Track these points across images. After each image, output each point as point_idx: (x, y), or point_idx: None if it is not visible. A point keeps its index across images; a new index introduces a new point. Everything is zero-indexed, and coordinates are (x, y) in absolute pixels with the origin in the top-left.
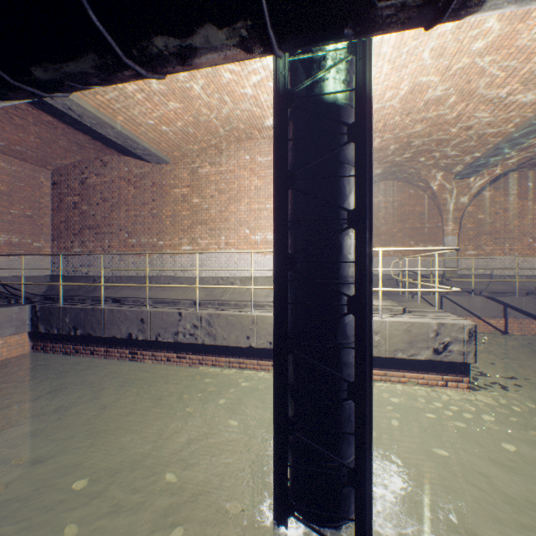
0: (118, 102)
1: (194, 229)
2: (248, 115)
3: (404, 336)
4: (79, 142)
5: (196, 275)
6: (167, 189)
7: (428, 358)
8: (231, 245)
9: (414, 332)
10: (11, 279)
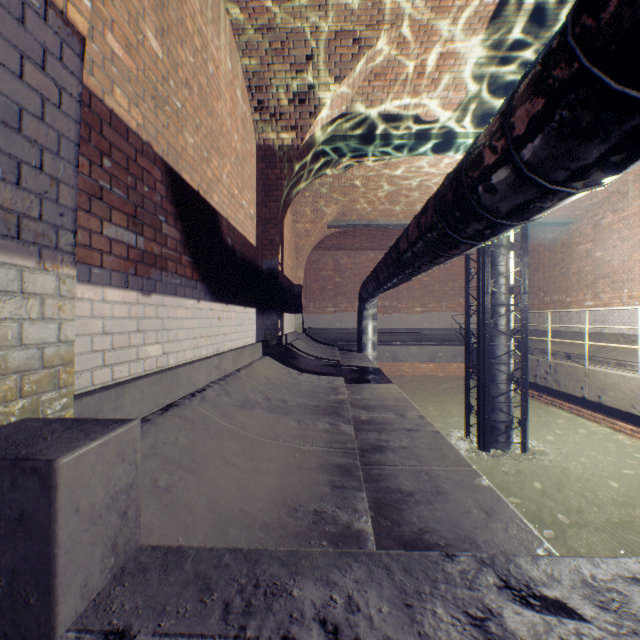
0: None
1: (595, 284)
2: None
3: None
4: None
5: (597, 331)
6: (571, 248)
7: None
8: (633, 299)
9: None
10: (472, 330)
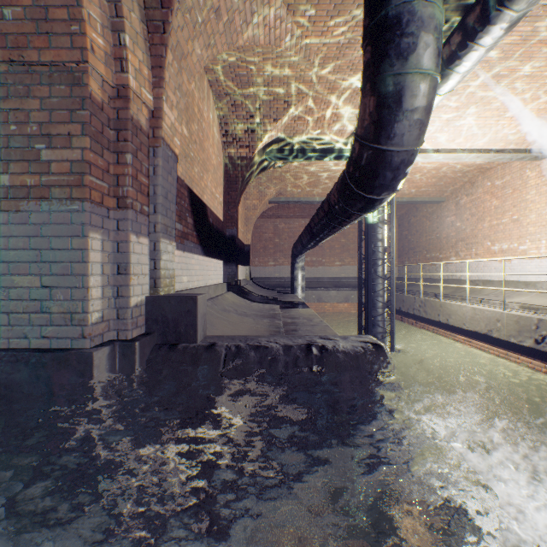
0: None
1: (457, 245)
2: (461, 166)
3: (515, 325)
4: (399, 204)
5: (457, 278)
6: (443, 219)
7: (530, 346)
8: (478, 255)
9: (520, 323)
10: None
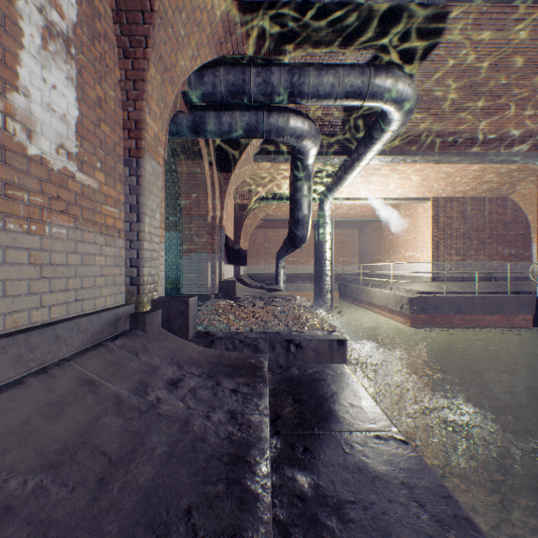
0: (345, 214)
1: (389, 251)
2: None
3: (394, 300)
4: None
5: (389, 274)
6: (382, 233)
7: (399, 310)
8: (399, 259)
9: (396, 298)
10: (343, 274)
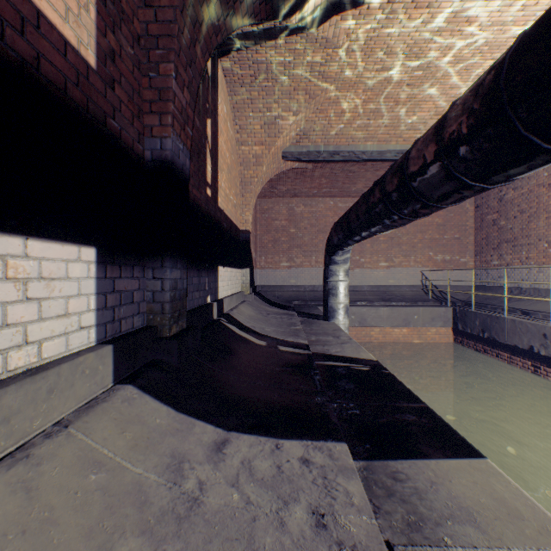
0: None
1: None
2: None
3: None
4: None
5: None
6: None
7: None
8: None
9: None
10: (443, 287)
